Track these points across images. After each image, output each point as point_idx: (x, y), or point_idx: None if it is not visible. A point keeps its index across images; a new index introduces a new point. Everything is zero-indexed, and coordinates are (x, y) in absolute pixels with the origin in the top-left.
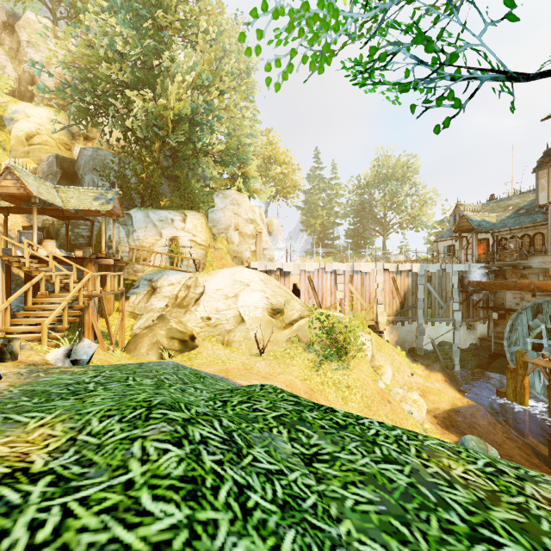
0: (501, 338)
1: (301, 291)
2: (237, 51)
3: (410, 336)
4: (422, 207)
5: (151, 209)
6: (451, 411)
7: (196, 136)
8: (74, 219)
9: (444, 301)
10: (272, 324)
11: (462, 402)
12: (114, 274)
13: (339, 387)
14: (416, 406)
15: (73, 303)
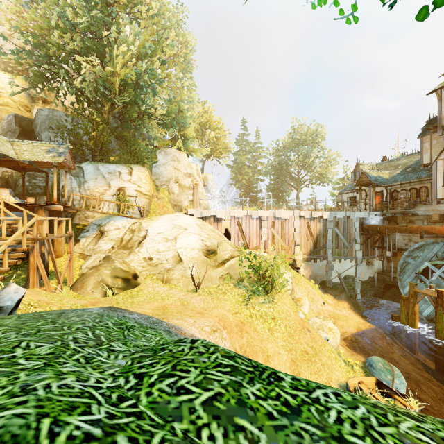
0: (393, 272)
1: (232, 234)
2: (176, 26)
3: (321, 271)
4: (327, 166)
5: (101, 163)
6: (357, 334)
7: (141, 99)
8: (30, 171)
9: (348, 242)
10: (207, 263)
11: (365, 326)
12: (61, 219)
13: (266, 319)
14: (331, 334)
15: (17, 246)
